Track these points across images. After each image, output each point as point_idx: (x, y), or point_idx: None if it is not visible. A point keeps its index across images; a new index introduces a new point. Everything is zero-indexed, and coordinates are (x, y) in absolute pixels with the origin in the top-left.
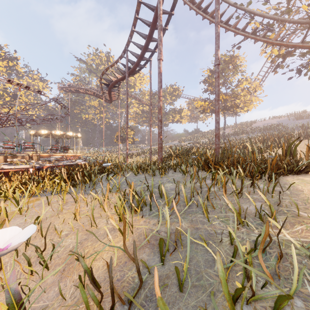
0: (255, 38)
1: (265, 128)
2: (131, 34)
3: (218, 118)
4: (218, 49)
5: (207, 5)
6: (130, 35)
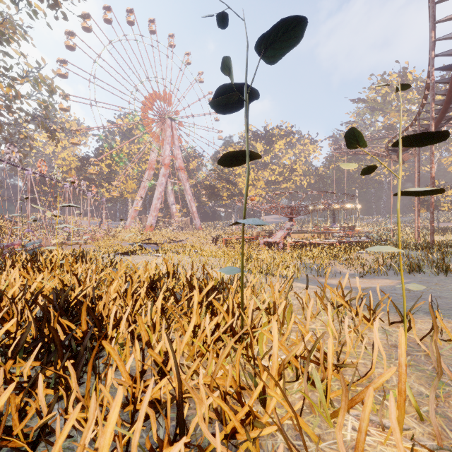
0: None
1: None
2: (422, 105)
3: None
4: None
5: None
6: (420, 106)
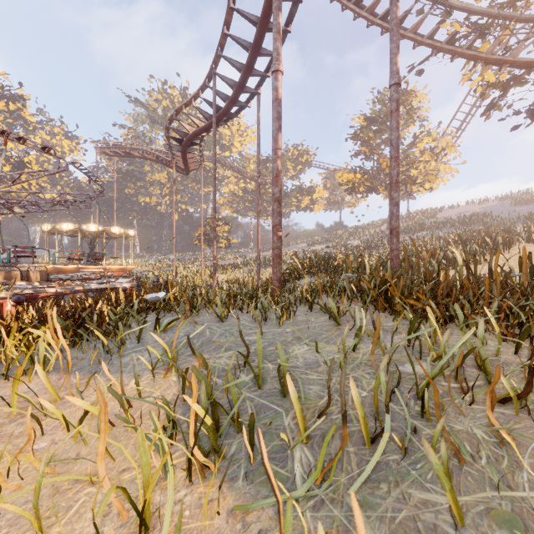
0: (455, 50)
1: (461, 220)
2: (222, 42)
3: (397, 195)
4: (396, 53)
5: None
6: (219, 43)
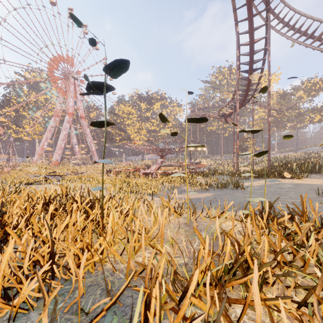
0: None
1: None
2: (235, 90)
3: (269, 151)
4: (268, 117)
5: (312, 31)
6: (234, 91)
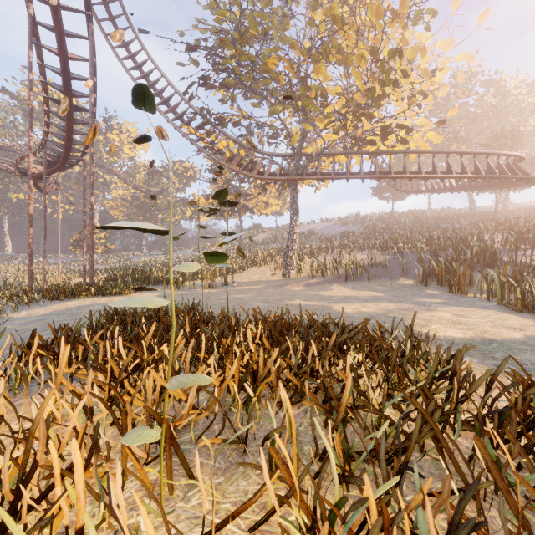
0: (206, 153)
1: None
2: (46, 132)
3: (91, 252)
4: (91, 196)
5: (167, 97)
6: (44, 132)
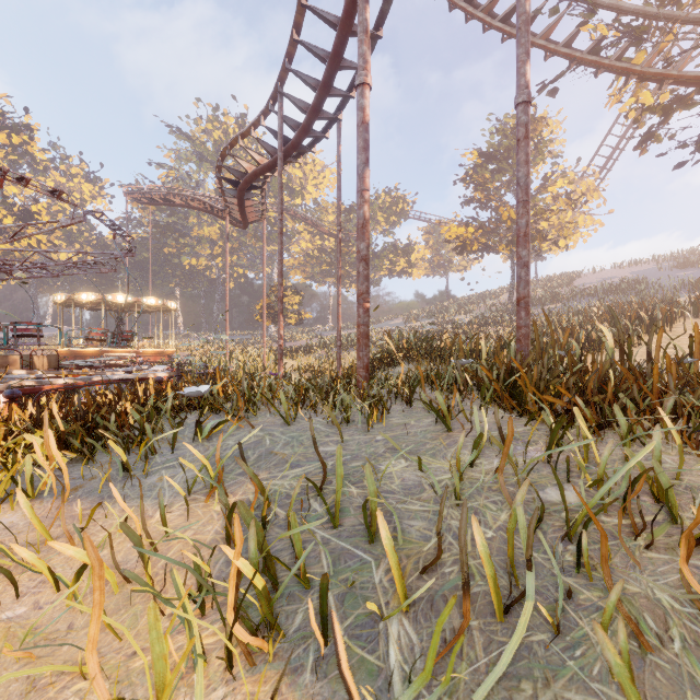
0: (600, 61)
1: (606, 289)
2: (290, 51)
3: (527, 253)
4: (525, 60)
5: None
6: (287, 53)
